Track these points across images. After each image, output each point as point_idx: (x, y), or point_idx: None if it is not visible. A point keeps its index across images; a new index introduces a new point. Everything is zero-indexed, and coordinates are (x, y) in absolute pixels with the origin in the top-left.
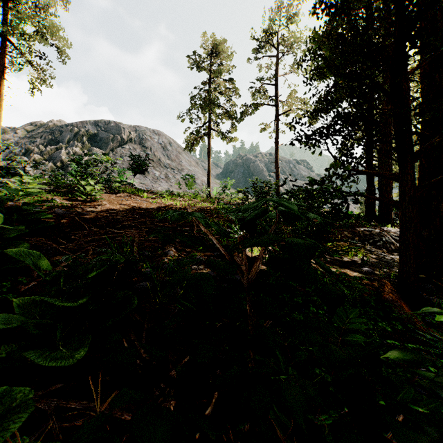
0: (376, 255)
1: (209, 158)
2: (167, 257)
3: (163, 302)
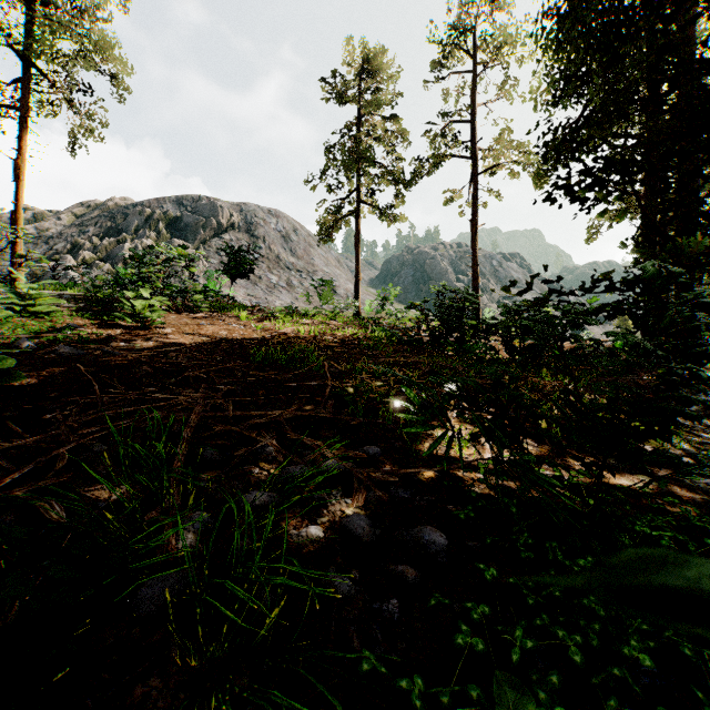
0: (700, 436)
1: (358, 250)
2: (258, 465)
3: (207, 664)
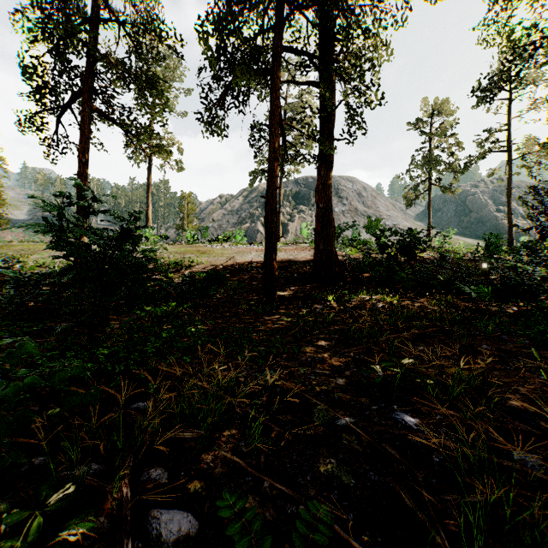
0: None
1: (429, 211)
2: None
3: None
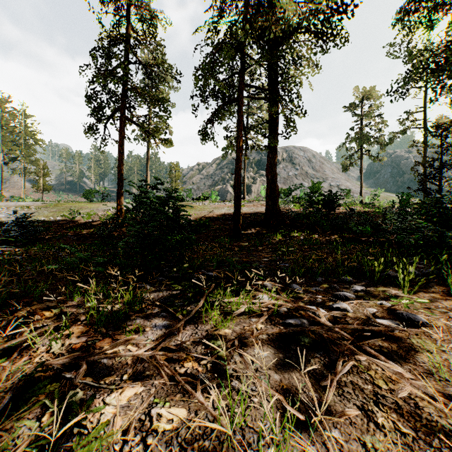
0: None
1: (361, 175)
2: None
3: None
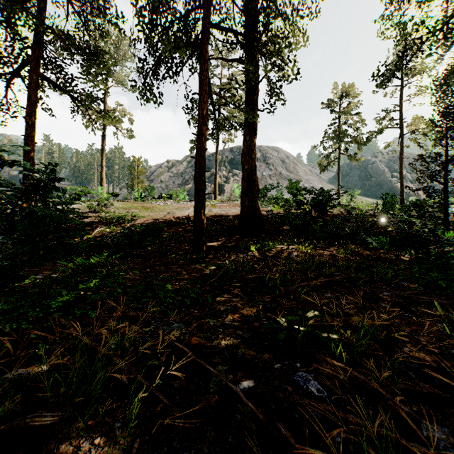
0: None
1: (339, 175)
2: None
3: None
